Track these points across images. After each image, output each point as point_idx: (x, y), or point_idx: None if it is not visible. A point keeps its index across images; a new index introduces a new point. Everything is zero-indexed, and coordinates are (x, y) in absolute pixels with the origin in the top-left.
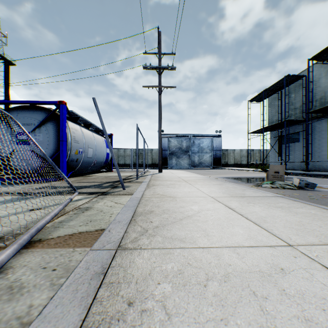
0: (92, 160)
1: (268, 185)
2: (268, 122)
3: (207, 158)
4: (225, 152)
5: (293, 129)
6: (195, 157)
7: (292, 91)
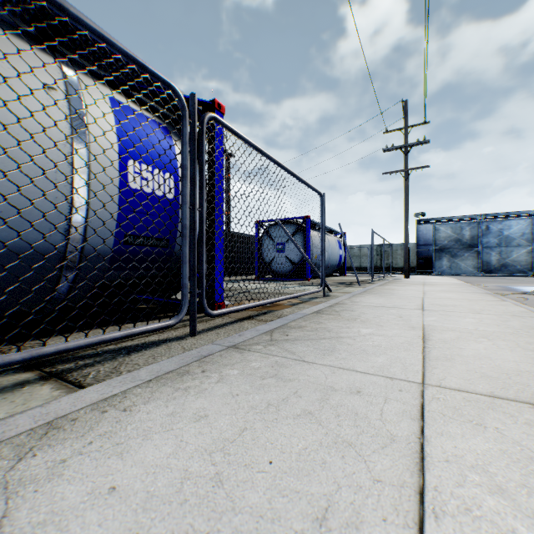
0: (326, 263)
1: None
2: None
3: (519, 255)
4: None
5: None
6: (489, 255)
7: None
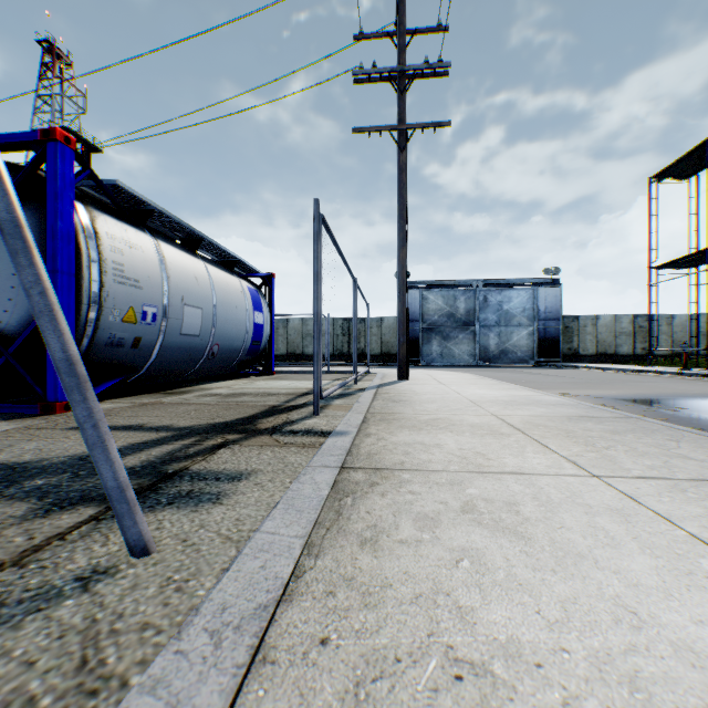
0: (202, 344)
1: None
2: None
3: (521, 338)
4: (570, 324)
5: None
6: (488, 337)
7: None
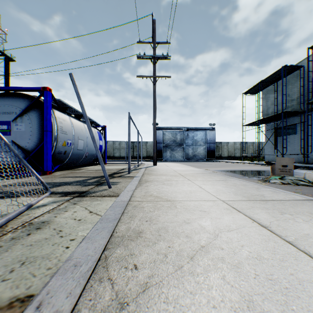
0: (83, 153)
1: (275, 180)
2: (263, 115)
3: (201, 150)
4: (218, 145)
5: (290, 121)
6: (189, 150)
7: (288, 83)
